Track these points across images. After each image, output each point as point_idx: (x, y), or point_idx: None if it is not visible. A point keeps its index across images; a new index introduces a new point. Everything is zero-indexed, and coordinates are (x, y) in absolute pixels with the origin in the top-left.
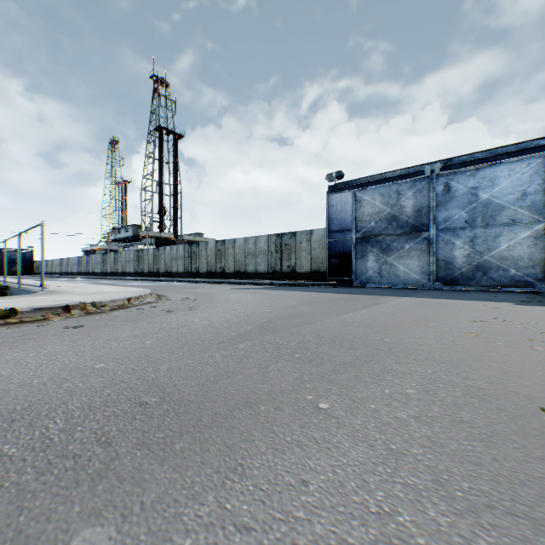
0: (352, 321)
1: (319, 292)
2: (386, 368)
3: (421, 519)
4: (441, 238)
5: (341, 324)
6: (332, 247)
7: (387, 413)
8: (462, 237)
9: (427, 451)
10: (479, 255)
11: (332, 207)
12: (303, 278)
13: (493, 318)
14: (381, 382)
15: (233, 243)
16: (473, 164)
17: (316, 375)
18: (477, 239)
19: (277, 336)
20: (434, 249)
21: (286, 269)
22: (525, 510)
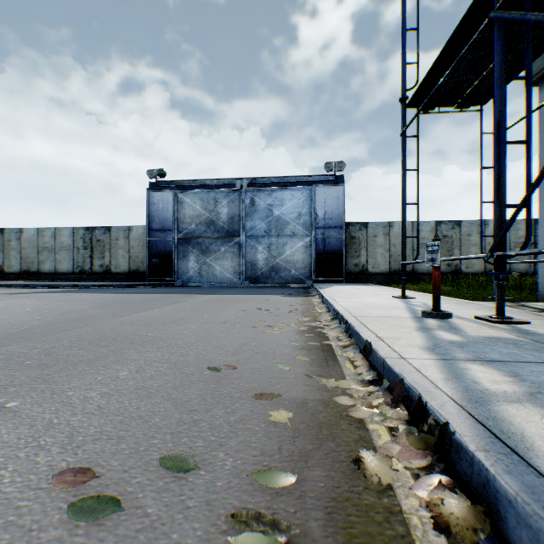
0: (134, 320)
1: (130, 293)
2: (122, 358)
3: (25, 465)
4: (249, 243)
5: (118, 325)
6: (153, 246)
7: (81, 396)
8: (263, 243)
9: (86, 416)
10: (274, 258)
11: (153, 205)
12: (120, 278)
13: (256, 307)
14: (103, 371)
15: (20, 233)
16: (270, 186)
17: (34, 377)
18: (273, 246)
19: (22, 346)
20: (244, 253)
21: (99, 268)
22: (123, 433)
